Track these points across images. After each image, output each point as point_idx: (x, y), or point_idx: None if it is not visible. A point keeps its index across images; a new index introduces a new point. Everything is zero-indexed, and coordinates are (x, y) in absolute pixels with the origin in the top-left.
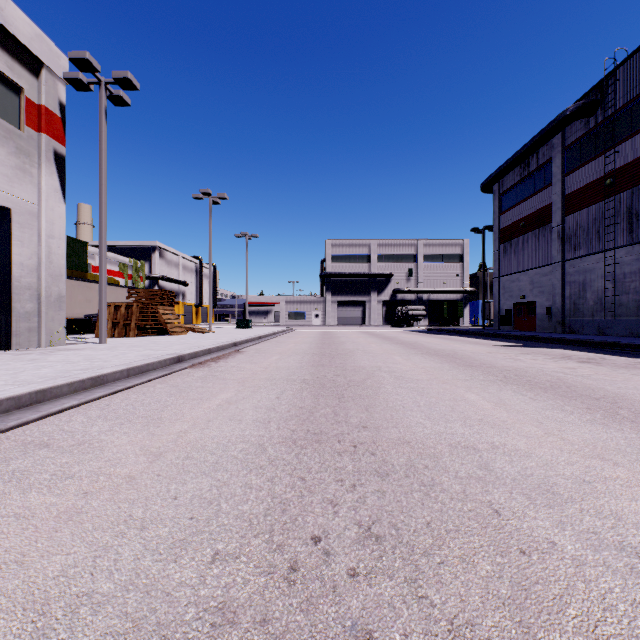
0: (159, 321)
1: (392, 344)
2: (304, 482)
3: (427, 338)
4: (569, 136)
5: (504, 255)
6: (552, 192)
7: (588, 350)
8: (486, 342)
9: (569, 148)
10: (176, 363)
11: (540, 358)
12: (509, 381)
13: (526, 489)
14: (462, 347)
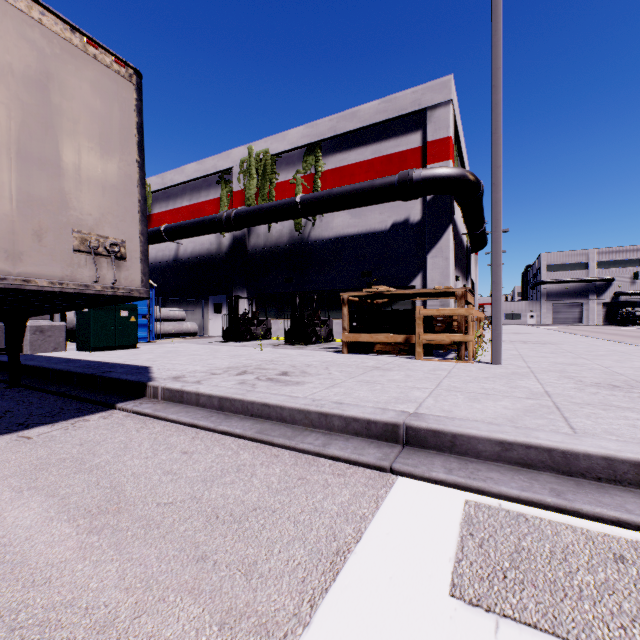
0: None
1: (635, 332)
2: None
3: None
4: None
5: None
6: None
7: None
8: None
9: None
10: None
11: None
12: None
13: None
14: None
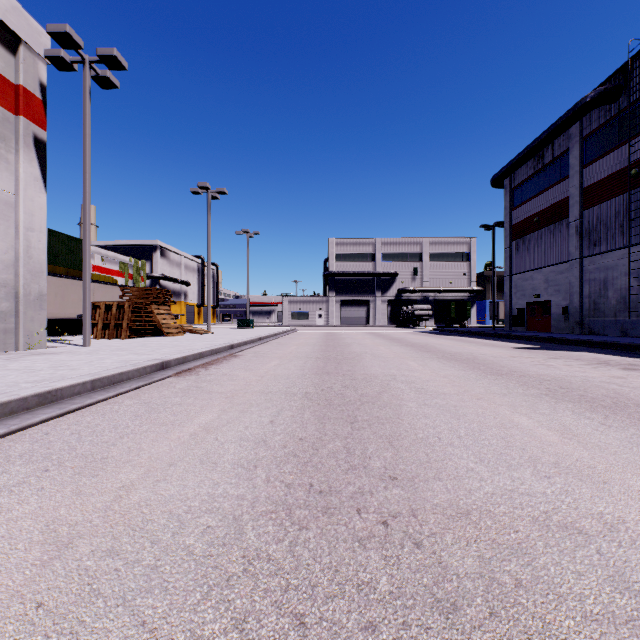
0: (154, 321)
1: (402, 346)
2: (302, 632)
3: (437, 339)
4: (588, 125)
5: (516, 252)
6: (569, 185)
7: (621, 354)
8: (503, 344)
9: (588, 138)
10: (159, 370)
11: (574, 364)
12: (558, 396)
13: None
14: (479, 350)
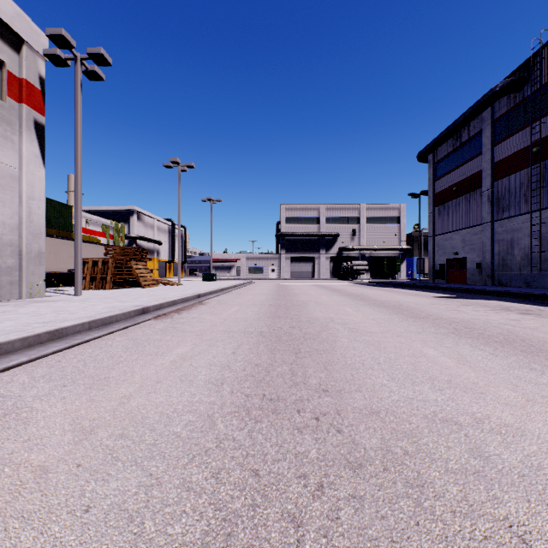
0: (133, 275)
1: (341, 296)
2: (257, 479)
3: (371, 290)
4: (498, 110)
5: (438, 217)
6: (482, 160)
7: (522, 301)
8: (425, 294)
9: (498, 121)
10: (141, 314)
11: (481, 309)
12: (461, 334)
13: (545, 494)
14: (405, 299)
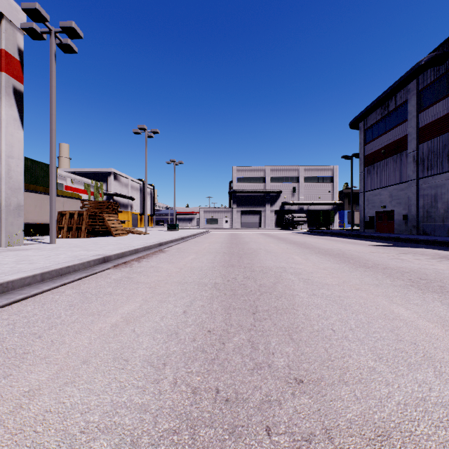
0: (105, 225)
1: (287, 244)
2: None
3: (312, 238)
4: (422, 82)
5: (368, 175)
6: (408, 126)
7: None
8: (361, 242)
9: (422, 91)
10: (101, 263)
11: (422, 258)
12: (422, 287)
13: None
14: (345, 247)
